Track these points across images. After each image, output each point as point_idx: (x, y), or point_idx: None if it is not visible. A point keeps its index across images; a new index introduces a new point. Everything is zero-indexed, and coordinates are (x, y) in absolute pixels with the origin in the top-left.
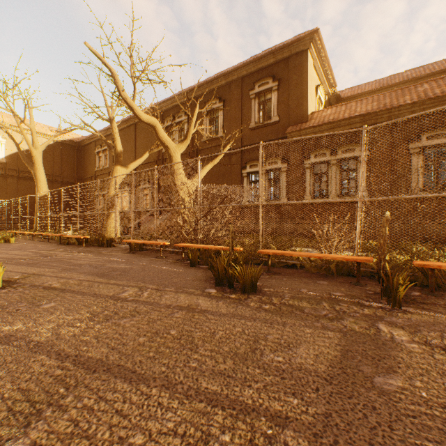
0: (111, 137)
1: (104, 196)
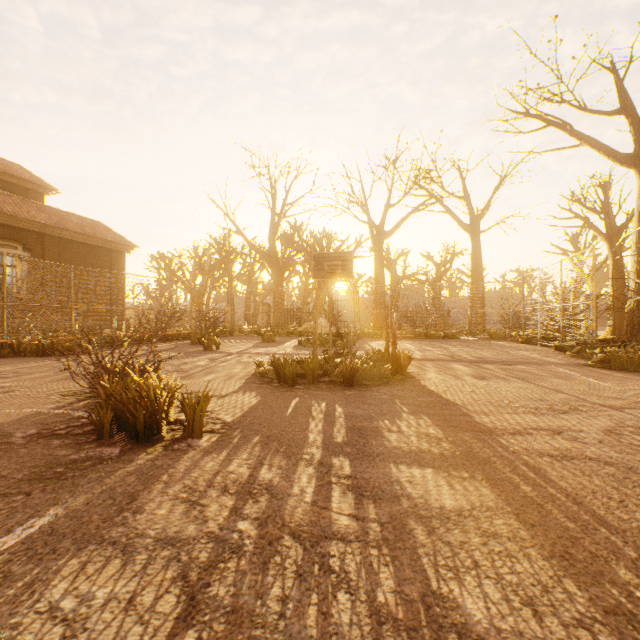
0: None
1: None
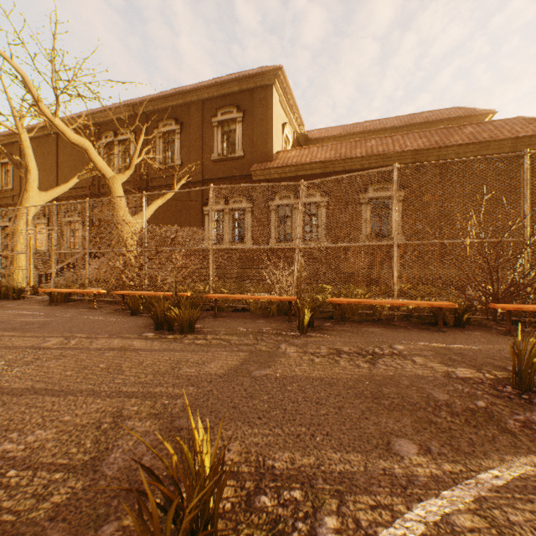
0: (16, 146)
1: (5, 229)
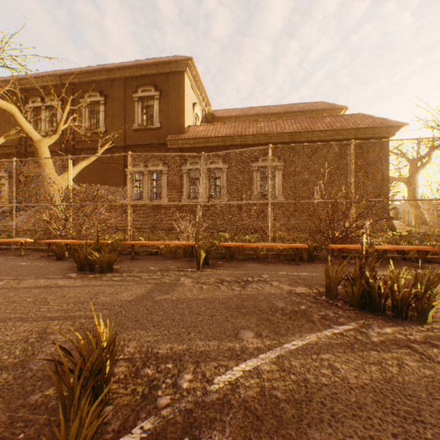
0: None
1: None
